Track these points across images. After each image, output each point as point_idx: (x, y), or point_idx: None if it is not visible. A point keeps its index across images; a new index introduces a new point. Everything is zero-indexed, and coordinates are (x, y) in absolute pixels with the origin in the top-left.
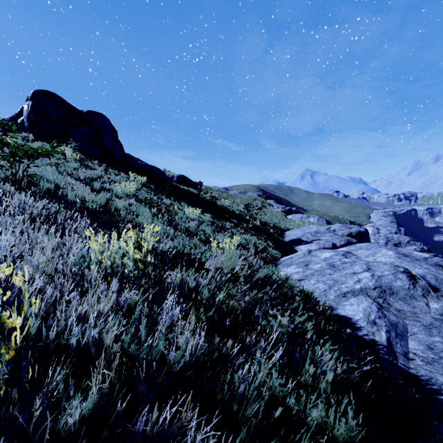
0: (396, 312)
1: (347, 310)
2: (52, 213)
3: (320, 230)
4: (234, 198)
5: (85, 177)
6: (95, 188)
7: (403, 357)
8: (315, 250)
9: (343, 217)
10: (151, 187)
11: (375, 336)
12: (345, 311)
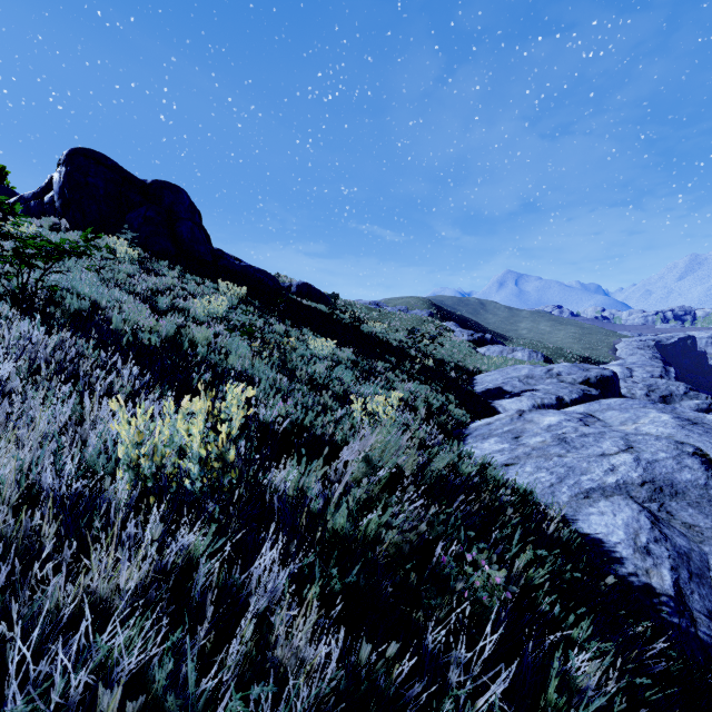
0: (685, 529)
1: (595, 524)
2: (72, 356)
3: (535, 373)
4: (389, 319)
5: (146, 289)
6: (160, 307)
7: (706, 620)
8: (531, 412)
9: (571, 350)
10: (255, 303)
11: (651, 578)
12: (590, 525)
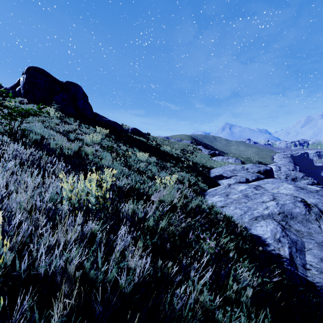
0: (296, 232)
1: (258, 230)
2: (37, 158)
3: (237, 168)
4: (173, 144)
5: (64, 130)
6: (71, 138)
7: (302, 268)
8: (234, 184)
9: (253, 158)
10: (112, 137)
11: (280, 251)
12: (256, 231)
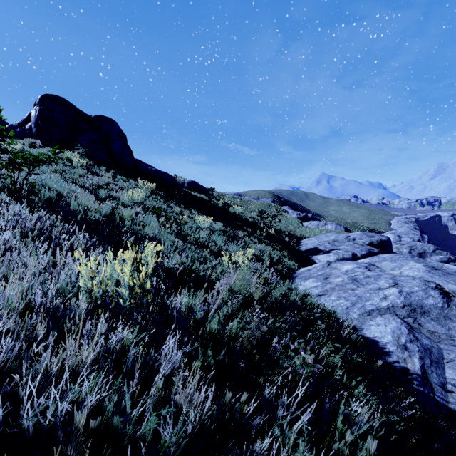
0: (429, 334)
1: (373, 331)
2: (47, 226)
3: (339, 238)
4: (247, 204)
5: (91, 184)
6: (101, 196)
7: (440, 389)
8: (335, 262)
9: (362, 224)
10: (161, 194)
11: (407, 363)
12: (370, 332)
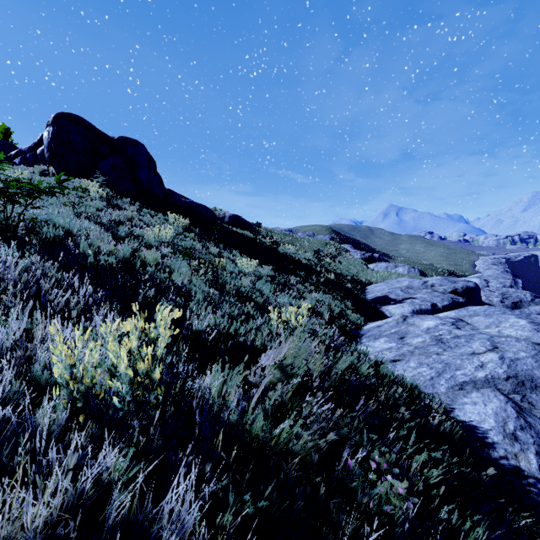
0: None
1: (469, 412)
2: (38, 277)
3: (414, 284)
4: (300, 242)
5: (110, 220)
6: (120, 235)
7: None
8: (413, 317)
9: (440, 266)
10: (196, 231)
11: (519, 461)
12: (465, 413)
